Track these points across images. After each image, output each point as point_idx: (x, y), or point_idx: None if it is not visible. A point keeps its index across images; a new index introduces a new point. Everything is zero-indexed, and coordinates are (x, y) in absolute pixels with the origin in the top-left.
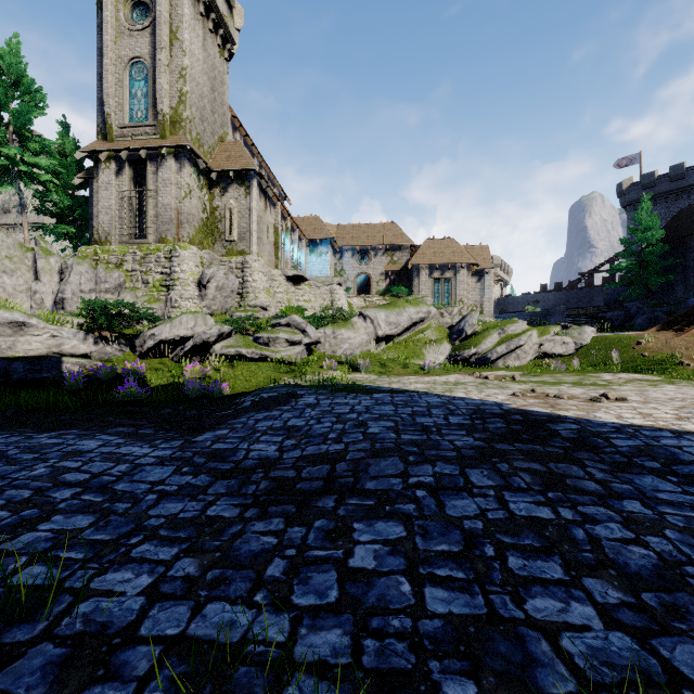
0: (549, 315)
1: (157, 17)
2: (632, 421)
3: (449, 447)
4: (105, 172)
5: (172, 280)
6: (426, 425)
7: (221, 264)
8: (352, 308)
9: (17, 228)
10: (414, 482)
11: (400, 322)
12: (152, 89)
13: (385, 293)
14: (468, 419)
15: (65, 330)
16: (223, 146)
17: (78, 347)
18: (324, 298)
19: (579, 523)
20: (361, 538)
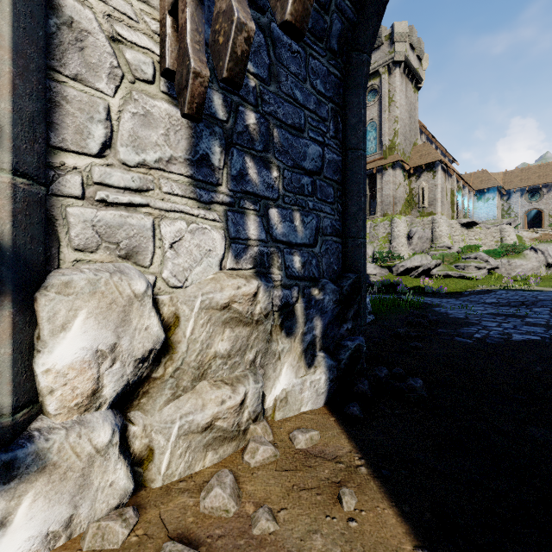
0: None
1: (382, 95)
2: None
3: None
4: None
5: (392, 236)
6: None
7: (416, 222)
8: (521, 241)
9: None
10: None
11: None
12: (379, 134)
13: None
14: None
15: (368, 264)
16: (416, 149)
17: (372, 271)
18: (494, 236)
19: None
20: (535, 309)
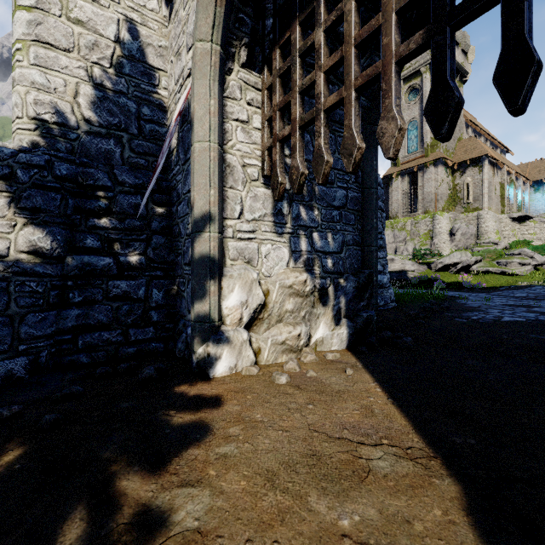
0: None
1: (424, 94)
2: None
3: None
4: (395, 183)
5: (434, 233)
6: None
7: (461, 218)
8: None
9: None
10: None
11: None
12: (420, 132)
13: None
14: None
15: (406, 261)
16: (461, 144)
17: (410, 268)
18: None
19: None
20: None
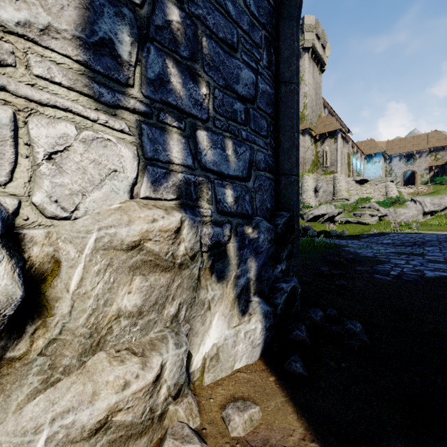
0: None
1: None
2: None
3: None
4: None
5: (303, 190)
6: None
7: (321, 179)
8: (401, 195)
9: None
10: (442, 244)
11: (442, 203)
12: None
13: (429, 182)
14: None
15: None
16: (321, 120)
17: None
18: (380, 191)
19: None
20: (427, 248)
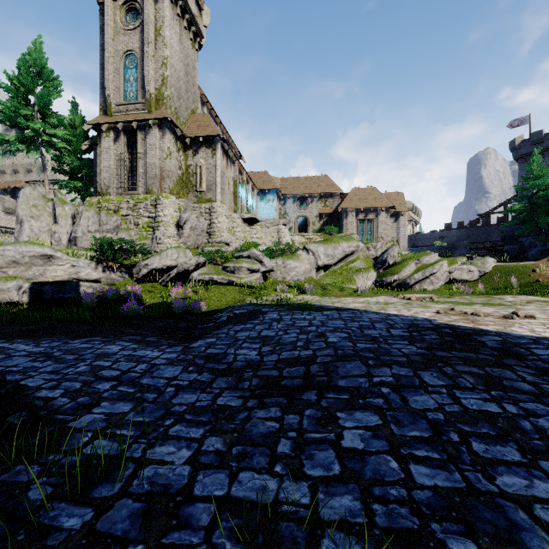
0: (454, 248)
1: (145, 19)
2: (545, 334)
3: (399, 353)
4: (106, 140)
5: (157, 222)
6: (374, 336)
7: (193, 209)
8: (294, 243)
9: (37, 184)
10: (378, 381)
11: (336, 254)
12: (141, 75)
13: (320, 231)
14: (407, 331)
15: (81, 261)
16: (195, 118)
17: (91, 274)
18: (272, 236)
19: (524, 416)
20: (346, 424)
